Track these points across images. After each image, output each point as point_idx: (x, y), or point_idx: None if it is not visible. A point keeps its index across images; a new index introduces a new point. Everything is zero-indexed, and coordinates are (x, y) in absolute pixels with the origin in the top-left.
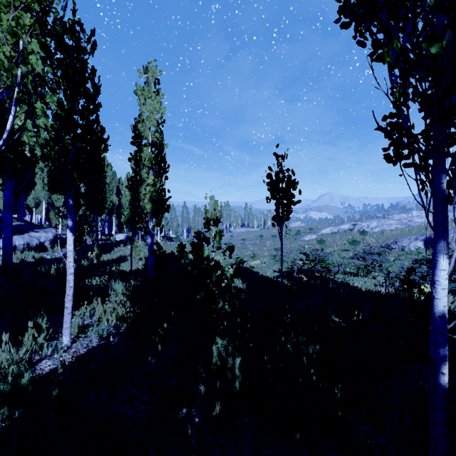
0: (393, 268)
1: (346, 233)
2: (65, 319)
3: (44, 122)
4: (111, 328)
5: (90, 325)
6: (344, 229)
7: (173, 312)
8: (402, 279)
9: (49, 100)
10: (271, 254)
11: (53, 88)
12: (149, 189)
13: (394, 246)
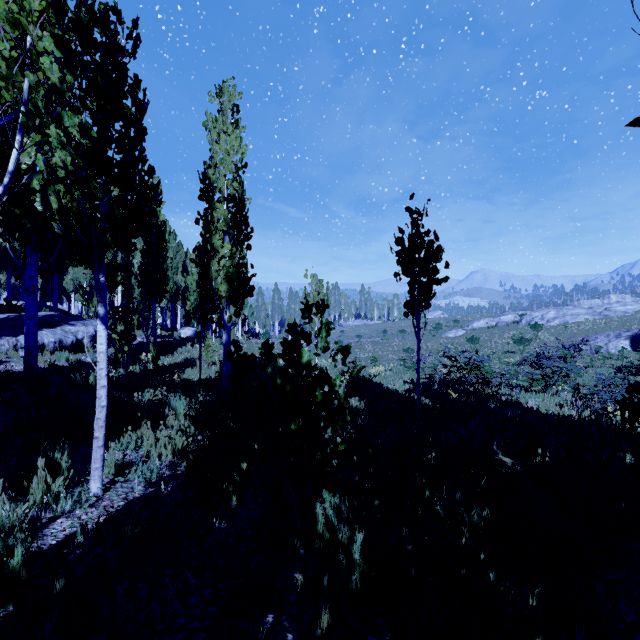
0: (584, 380)
1: (509, 327)
2: (94, 455)
3: (61, 157)
4: (165, 467)
5: (135, 462)
6: (506, 321)
7: (257, 444)
8: (620, 401)
9: (68, 124)
10: (399, 357)
11: (75, 107)
12: (224, 263)
13: (584, 347)
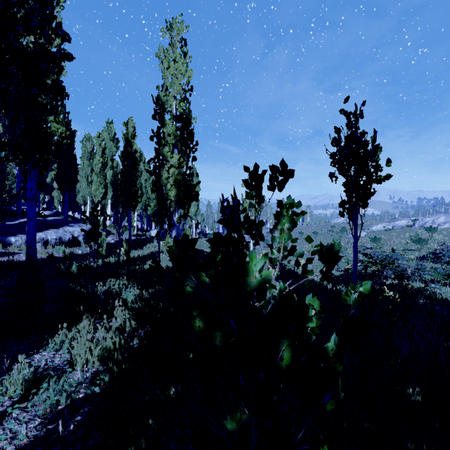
0: None
1: (404, 230)
2: None
3: None
4: (86, 380)
5: (59, 369)
6: (401, 225)
7: None
8: None
9: None
10: None
11: None
12: (172, 171)
13: None
